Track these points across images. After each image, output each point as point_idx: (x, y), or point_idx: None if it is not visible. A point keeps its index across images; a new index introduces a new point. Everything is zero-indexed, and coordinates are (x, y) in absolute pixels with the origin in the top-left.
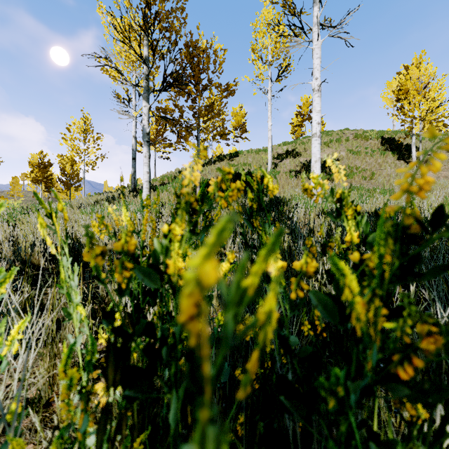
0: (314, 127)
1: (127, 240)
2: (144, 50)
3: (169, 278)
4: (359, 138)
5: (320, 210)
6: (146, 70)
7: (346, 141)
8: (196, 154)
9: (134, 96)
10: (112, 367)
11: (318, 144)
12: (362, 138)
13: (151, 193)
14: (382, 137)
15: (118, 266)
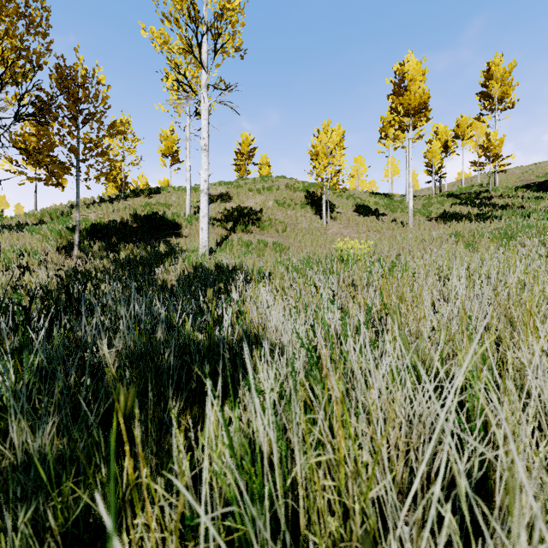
0: (202, 184)
1: None
2: None
3: None
4: (288, 189)
5: (191, 264)
6: None
7: (277, 190)
8: None
9: None
10: None
11: (205, 201)
12: (291, 189)
13: (14, 236)
14: (308, 190)
15: None
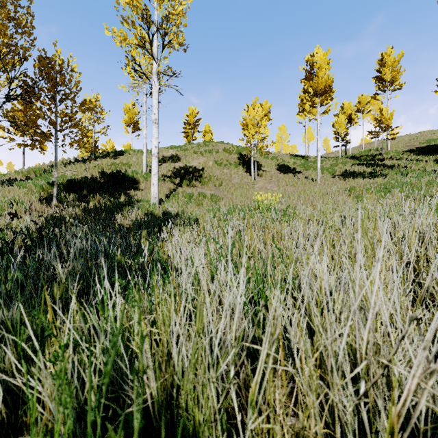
0: (153, 149)
1: None
2: None
3: None
4: (225, 152)
5: (144, 211)
6: None
7: (216, 153)
8: None
9: None
10: None
11: (156, 162)
12: (227, 152)
13: (6, 189)
14: (240, 153)
15: None
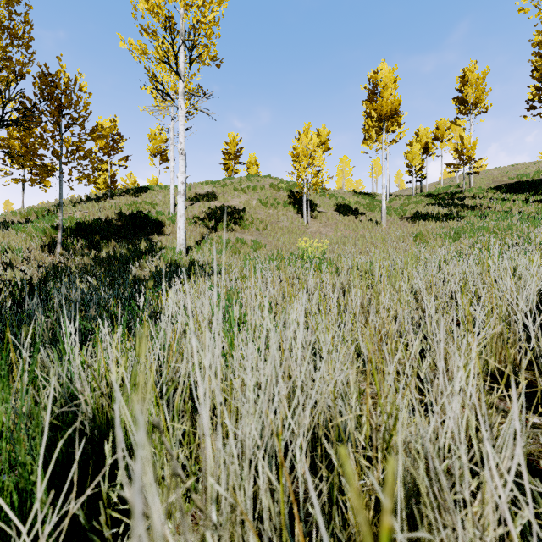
0: (179, 186)
1: None
2: None
3: None
4: (272, 188)
5: (166, 261)
6: None
7: (262, 189)
8: None
9: None
10: None
11: (182, 201)
12: (275, 189)
13: None
14: (291, 190)
15: None
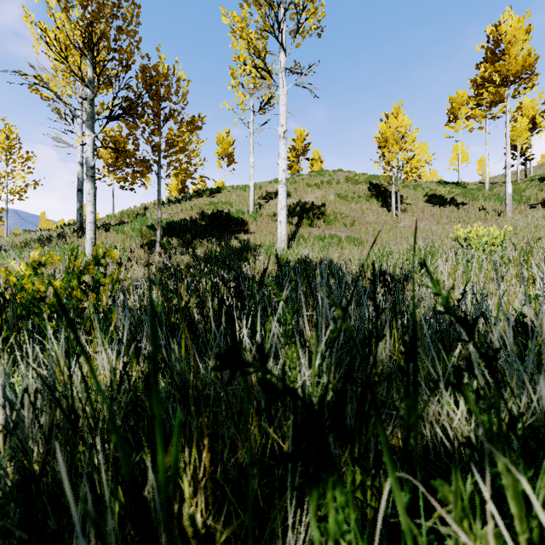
0: (280, 174)
1: (8, 275)
2: (88, 71)
3: (25, 287)
4: (349, 182)
5: None
6: (91, 94)
7: (337, 184)
8: (38, 248)
9: (80, 112)
10: (4, 313)
11: (283, 192)
12: (352, 182)
13: (102, 235)
14: (371, 182)
15: (4, 282)
